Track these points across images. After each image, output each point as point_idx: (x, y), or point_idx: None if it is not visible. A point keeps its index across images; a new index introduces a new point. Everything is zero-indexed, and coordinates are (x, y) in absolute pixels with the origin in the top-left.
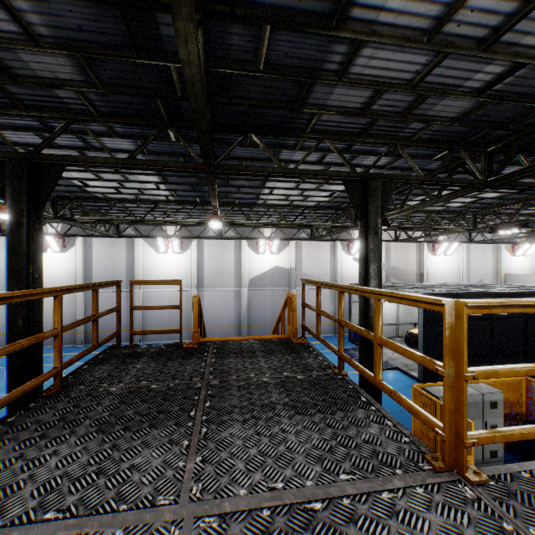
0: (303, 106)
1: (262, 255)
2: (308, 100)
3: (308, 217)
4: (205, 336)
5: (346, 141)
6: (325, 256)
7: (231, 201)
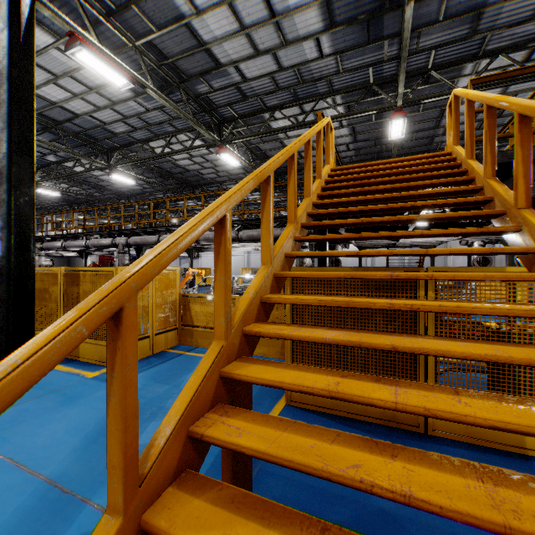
0: (432, 143)
1: None
2: (434, 141)
3: None
4: None
5: None
6: None
7: None
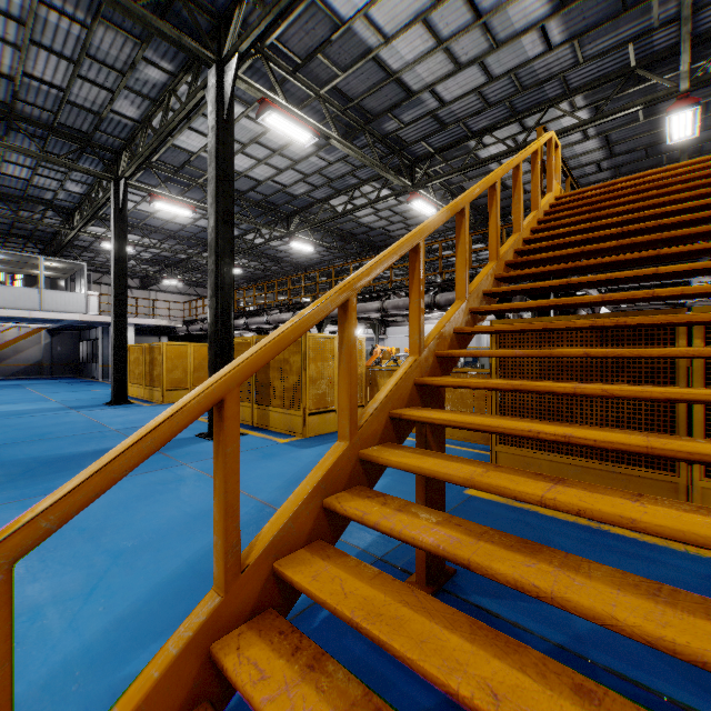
0: None
1: None
2: None
3: None
4: None
5: None
6: None
7: None
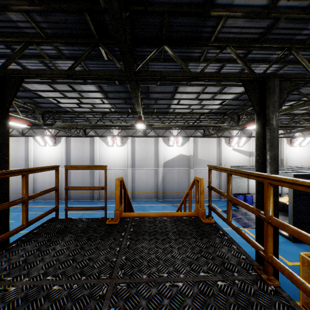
0: (210, 10)
1: (172, 147)
2: (217, 1)
3: (203, 121)
4: (130, 205)
5: (245, 48)
6: (213, 147)
7: (151, 110)
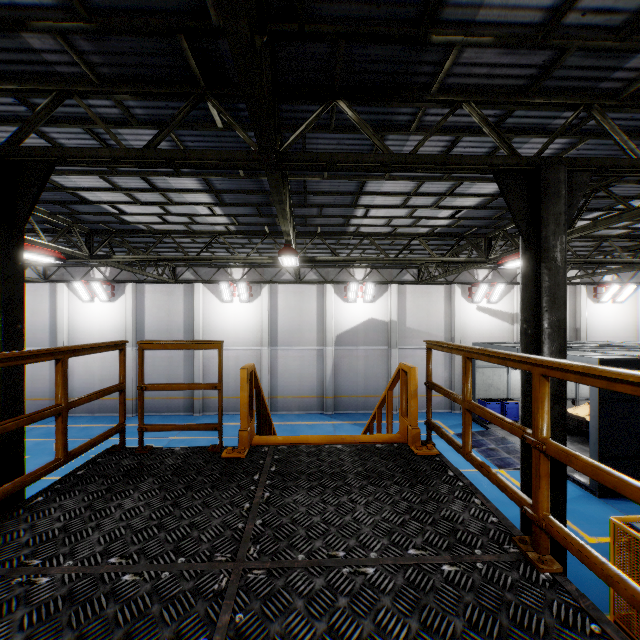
0: (430, 30)
1: (353, 304)
2: (443, 14)
3: (416, 252)
4: (269, 422)
5: (500, 105)
6: (438, 304)
7: (310, 229)
